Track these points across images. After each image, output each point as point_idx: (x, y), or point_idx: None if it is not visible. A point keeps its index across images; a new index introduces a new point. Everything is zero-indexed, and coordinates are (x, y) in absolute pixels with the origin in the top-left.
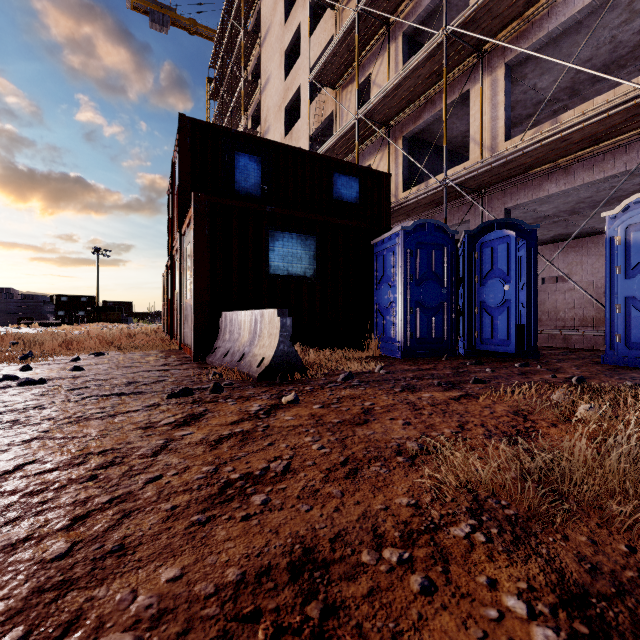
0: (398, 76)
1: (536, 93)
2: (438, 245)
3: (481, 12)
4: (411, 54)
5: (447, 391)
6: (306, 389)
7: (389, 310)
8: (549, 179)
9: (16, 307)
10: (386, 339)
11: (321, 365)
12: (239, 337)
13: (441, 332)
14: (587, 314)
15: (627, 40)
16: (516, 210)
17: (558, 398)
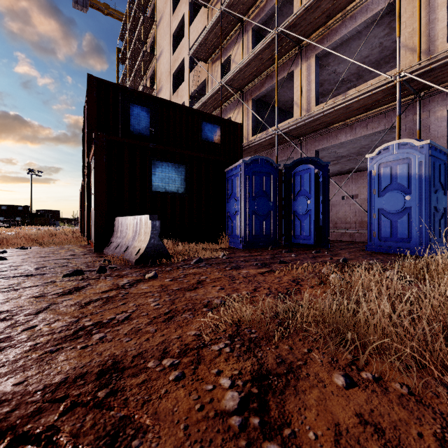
0: (247, 58)
1: (336, 75)
2: (267, 173)
3: (299, 20)
4: (258, 43)
5: (259, 268)
6: (166, 269)
7: (235, 216)
8: (341, 132)
9: None
10: (233, 236)
11: (183, 253)
12: (126, 235)
13: (269, 231)
14: (363, 219)
15: (389, 46)
16: (324, 151)
17: (324, 271)
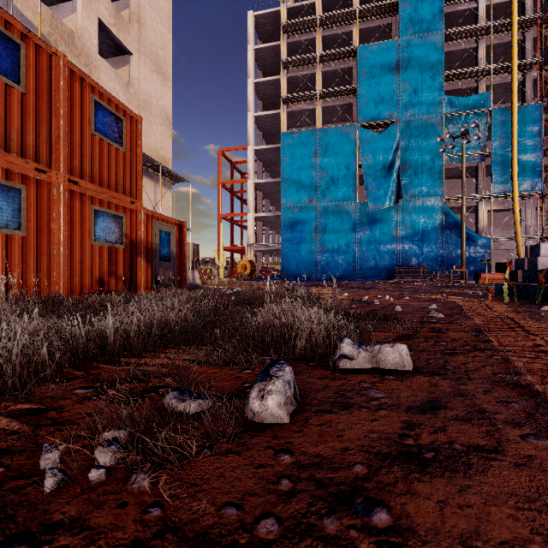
0: None
1: None
2: None
3: None
4: None
5: None
6: None
7: None
8: None
9: None
10: None
11: None
12: (189, 279)
13: None
14: None
15: None
16: None
17: None
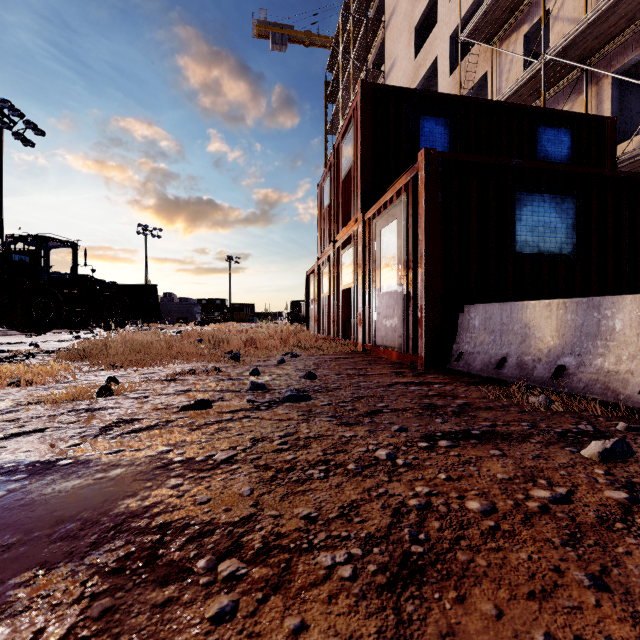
0: None
1: None
2: None
3: None
4: None
5: None
6: None
7: None
8: None
9: (175, 309)
10: None
11: None
12: (526, 340)
13: None
14: None
15: None
16: None
17: None
